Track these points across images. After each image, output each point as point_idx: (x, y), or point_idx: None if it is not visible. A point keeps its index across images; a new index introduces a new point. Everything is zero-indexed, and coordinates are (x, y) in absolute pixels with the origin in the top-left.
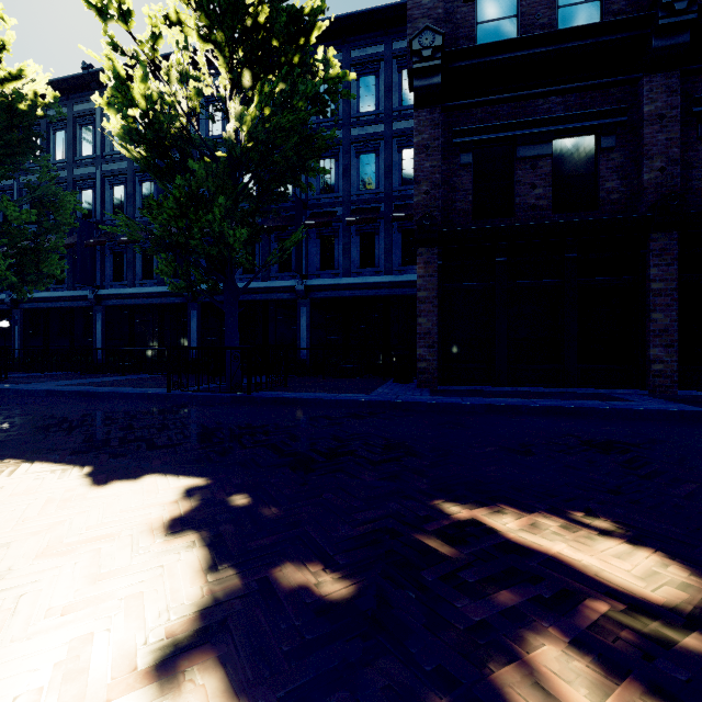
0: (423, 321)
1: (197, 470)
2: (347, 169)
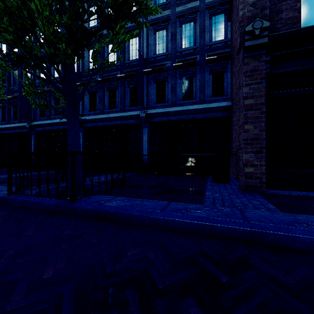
0: (250, 128)
1: None
2: (173, 34)
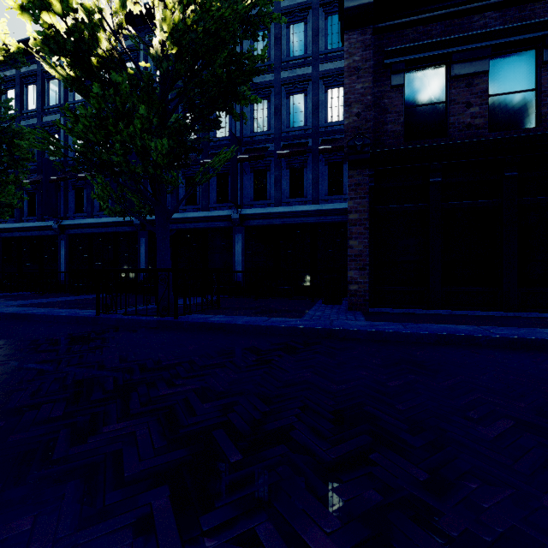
0: (355, 244)
1: None
2: (277, 108)
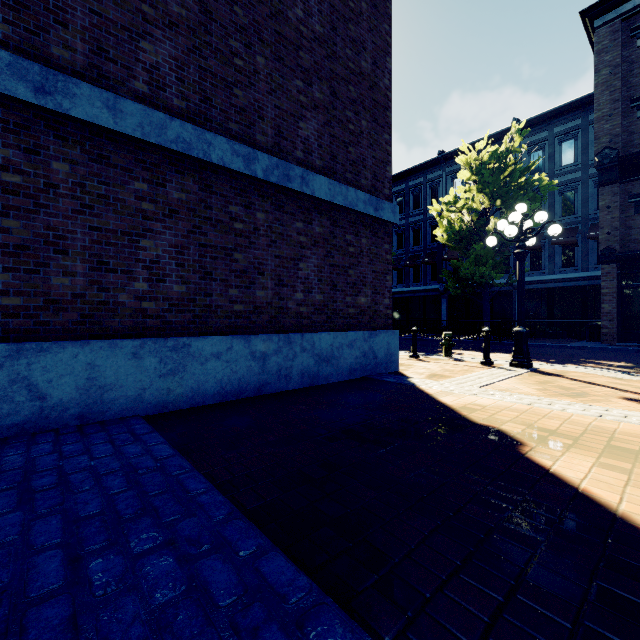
0: (605, 306)
1: (508, 353)
2: (551, 205)
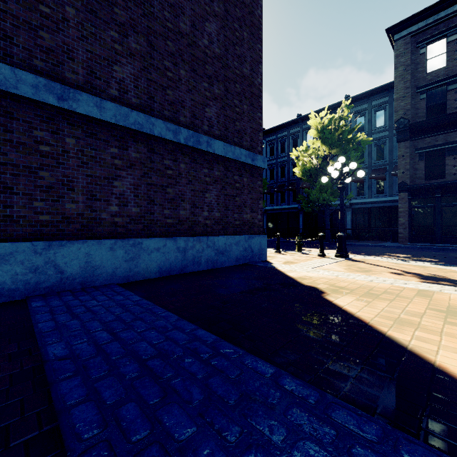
0: (401, 219)
1: None
2: (369, 153)
